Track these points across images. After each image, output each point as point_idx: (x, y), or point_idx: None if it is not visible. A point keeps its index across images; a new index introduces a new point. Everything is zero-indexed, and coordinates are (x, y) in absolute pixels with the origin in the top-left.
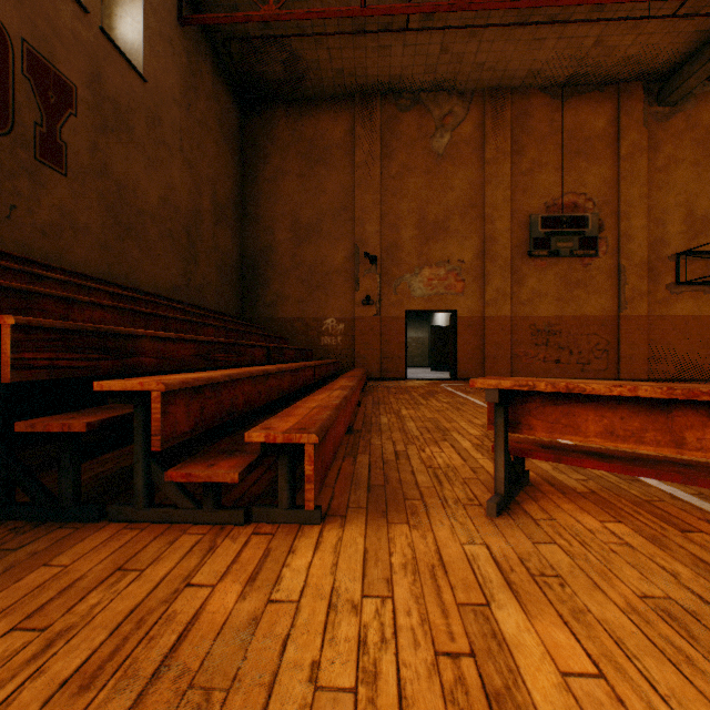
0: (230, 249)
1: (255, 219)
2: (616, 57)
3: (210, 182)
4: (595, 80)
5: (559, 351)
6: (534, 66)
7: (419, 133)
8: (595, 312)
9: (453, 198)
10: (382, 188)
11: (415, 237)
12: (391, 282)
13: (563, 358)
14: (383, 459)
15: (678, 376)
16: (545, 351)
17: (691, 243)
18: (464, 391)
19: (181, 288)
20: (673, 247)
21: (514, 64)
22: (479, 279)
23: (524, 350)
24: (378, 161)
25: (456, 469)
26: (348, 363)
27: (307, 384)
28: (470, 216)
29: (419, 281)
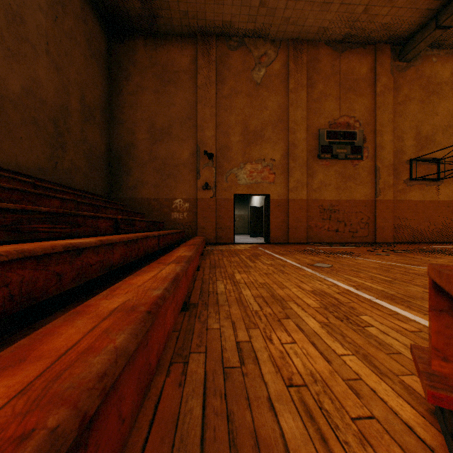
0: (98, 143)
1: (120, 122)
2: (376, 23)
3: (78, 86)
4: (361, 40)
5: (338, 223)
6: (323, 24)
7: (244, 67)
8: (360, 197)
9: (267, 114)
10: (217, 104)
11: (241, 142)
12: (223, 173)
13: (340, 228)
14: (223, 366)
15: (411, 240)
16: (329, 223)
17: (419, 153)
18: (279, 253)
19: (47, 170)
20: (408, 155)
21: (309, 21)
22: (285, 172)
23: (315, 222)
24: (214, 84)
25: (329, 388)
26: (192, 232)
27: (150, 252)
28: (279, 128)
29: (244, 173)
